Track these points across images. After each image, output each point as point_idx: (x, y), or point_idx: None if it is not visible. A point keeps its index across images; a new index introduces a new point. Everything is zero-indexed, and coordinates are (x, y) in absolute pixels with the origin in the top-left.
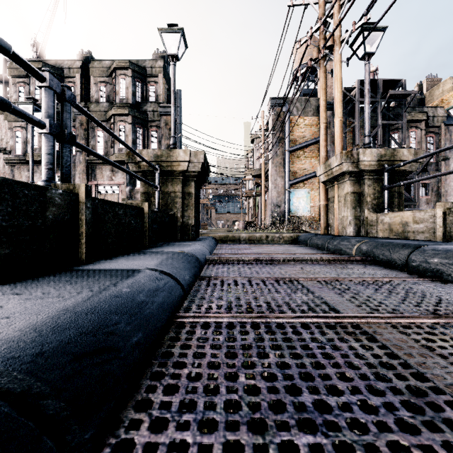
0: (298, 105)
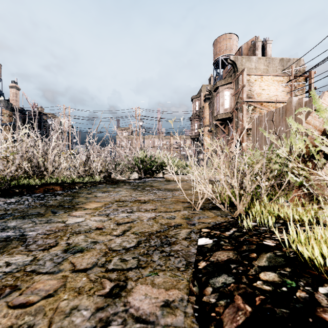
0: (4, 104)
